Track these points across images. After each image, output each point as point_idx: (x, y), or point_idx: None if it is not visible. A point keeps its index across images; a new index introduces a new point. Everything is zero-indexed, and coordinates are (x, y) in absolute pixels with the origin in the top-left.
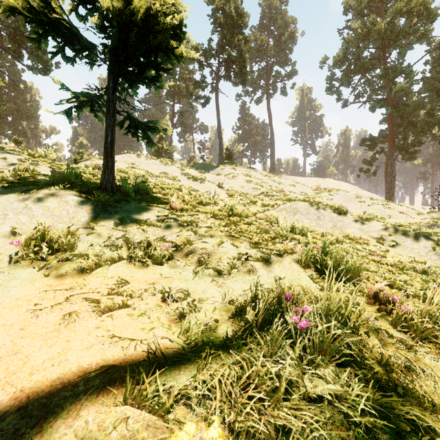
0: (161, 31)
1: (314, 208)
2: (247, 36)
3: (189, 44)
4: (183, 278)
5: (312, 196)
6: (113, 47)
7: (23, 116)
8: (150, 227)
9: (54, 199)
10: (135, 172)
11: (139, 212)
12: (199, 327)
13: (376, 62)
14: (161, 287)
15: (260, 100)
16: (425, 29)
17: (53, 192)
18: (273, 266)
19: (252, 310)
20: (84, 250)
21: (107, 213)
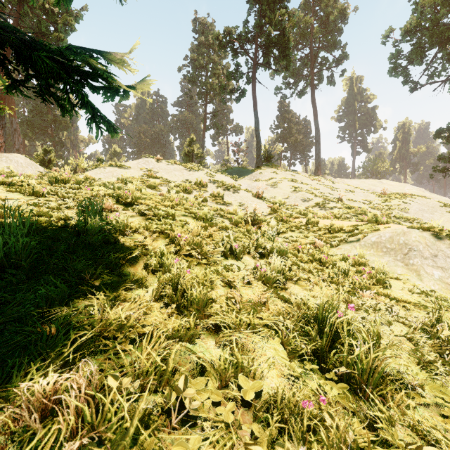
0: None
1: (446, 245)
2: (290, 11)
3: None
4: None
5: (379, 204)
6: None
7: (60, 127)
8: None
9: None
10: (146, 181)
11: None
12: None
13: None
14: None
15: (303, 91)
16: None
17: None
18: None
19: None
20: None
21: None
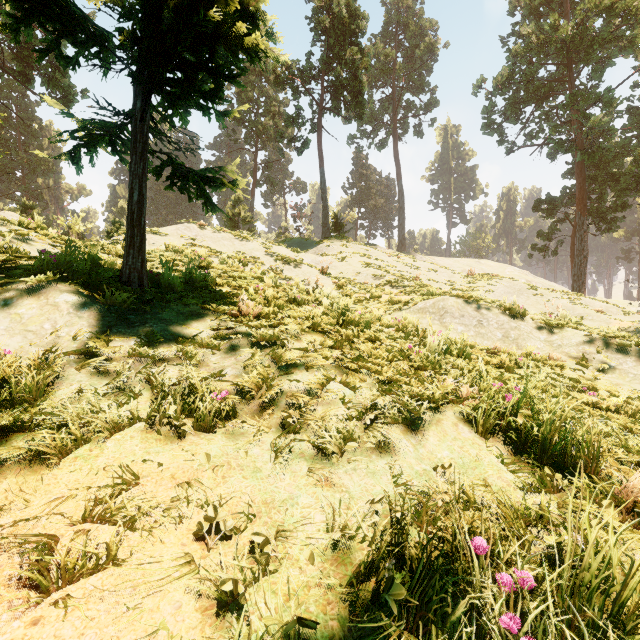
0: (220, 6)
1: (472, 308)
2: (364, 48)
3: (272, 40)
4: (251, 466)
5: (462, 286)
6: (134, 33)
7: (37, 170)
8: (201, 350)
9: (34, 300)
10: (194, 251)
11: (184, 321)
12: (272, 633)
13: (558, 85)
14: (201, 494)
15: (383, 143)
16: (633, 34)
17: (35, 289)
18: (424, 432)
19: (394, 559)
20: (67, 403)
21: (126, 325)
